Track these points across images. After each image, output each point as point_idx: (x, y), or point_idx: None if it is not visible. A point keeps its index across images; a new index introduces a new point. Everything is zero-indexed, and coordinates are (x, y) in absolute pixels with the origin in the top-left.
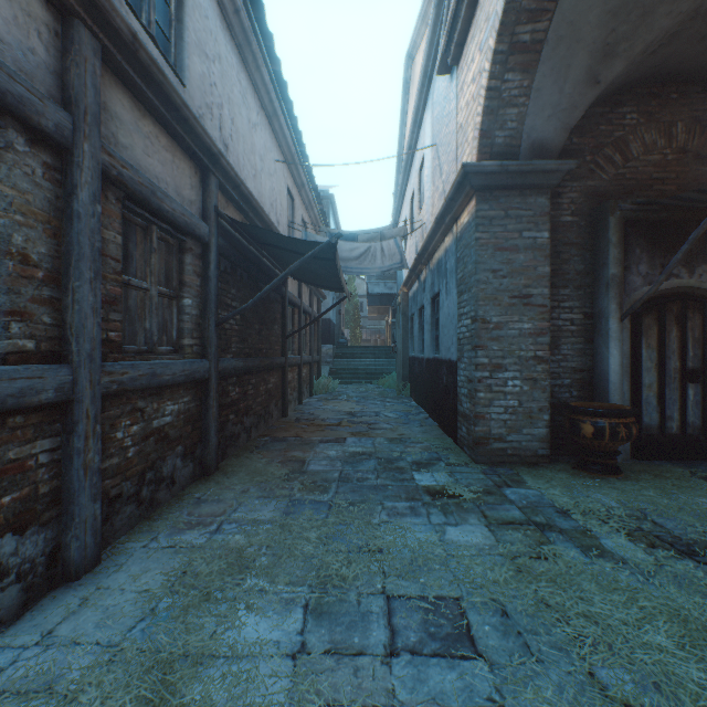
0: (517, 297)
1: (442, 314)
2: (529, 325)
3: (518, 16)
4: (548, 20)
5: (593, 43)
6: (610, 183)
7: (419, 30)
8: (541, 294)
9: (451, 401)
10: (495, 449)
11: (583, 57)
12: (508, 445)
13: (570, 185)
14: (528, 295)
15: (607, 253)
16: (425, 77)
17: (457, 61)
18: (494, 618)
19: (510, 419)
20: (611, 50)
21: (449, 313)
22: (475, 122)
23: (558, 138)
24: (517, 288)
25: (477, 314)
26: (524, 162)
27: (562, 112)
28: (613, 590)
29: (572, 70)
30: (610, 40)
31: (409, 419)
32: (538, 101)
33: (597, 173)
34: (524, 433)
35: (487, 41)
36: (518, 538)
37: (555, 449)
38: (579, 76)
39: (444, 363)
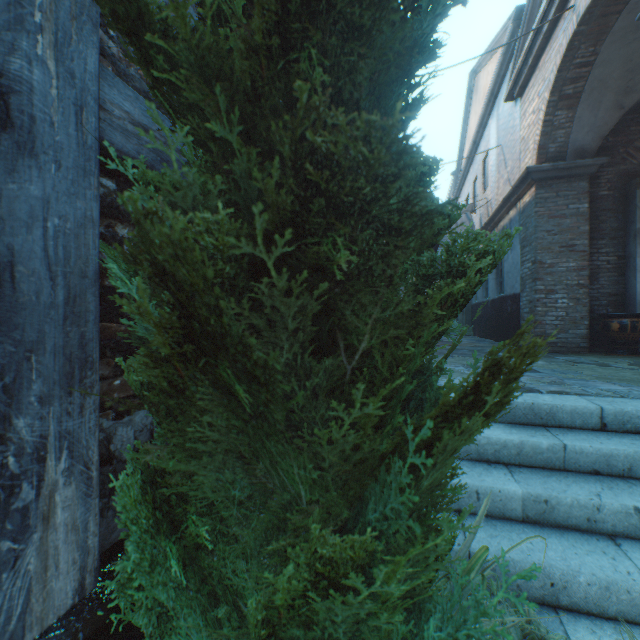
0: (564, 247)
1: (506, 264)
2: (573, 264)
3: (564, 82)
4: (584, 81)
5: (617, 88)
6: (638, 166)
7: (484, 58)
8: (582, 244)
9: (514, 321)
10: (548, 343)
11: (610, 96)
12: (558, 340)
13: (606, 170)
14: (572, 245)
15: (634, 214)
16: (491, 96)
17: (520, 95)
18: (548, 370)
19: (560, 324)
20: (630, 89)
21: (513, 262)
22: (534, 139)
23: (594, 144)
24: (564, 241)
25: (536, 258)
26: (569, 162)
27: (597, 128)
28: (609, 369)
29: (603, 104)
30: (629, 84)
31: (479, 341)
32: (579, 124)
33: (627, 160)
34: (569, 333)
35: (543, 93)
36: (562, 363)
37: (594, 347)
38: (608, 106)
39: (509, 298)
